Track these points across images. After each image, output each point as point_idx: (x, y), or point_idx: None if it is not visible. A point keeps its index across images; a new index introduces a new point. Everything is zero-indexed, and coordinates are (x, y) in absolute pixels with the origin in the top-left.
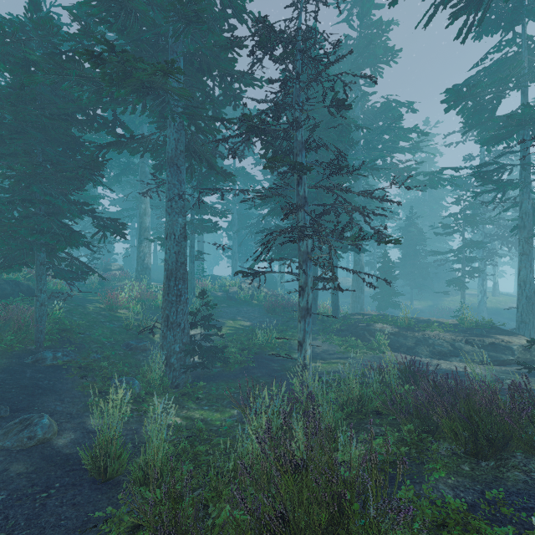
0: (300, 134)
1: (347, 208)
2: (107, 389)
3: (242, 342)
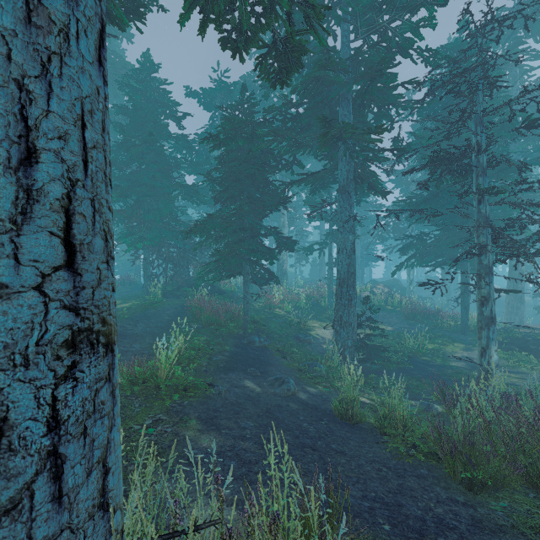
0: (482, 156)
1: (535, 220)
2: (304, 369)
3: (391, 345)
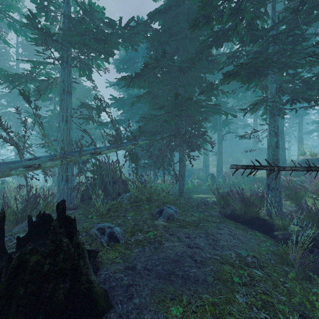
0: None
1: None
2: None
3: None
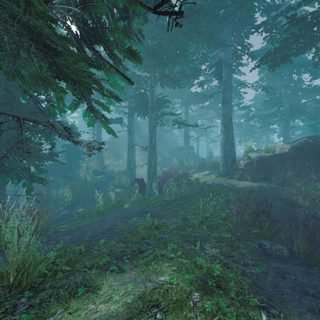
0: None
1: None
2: None
3: None
